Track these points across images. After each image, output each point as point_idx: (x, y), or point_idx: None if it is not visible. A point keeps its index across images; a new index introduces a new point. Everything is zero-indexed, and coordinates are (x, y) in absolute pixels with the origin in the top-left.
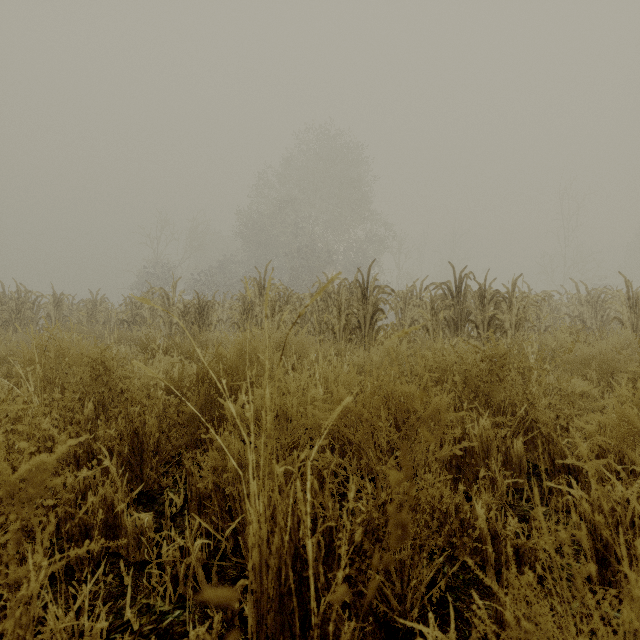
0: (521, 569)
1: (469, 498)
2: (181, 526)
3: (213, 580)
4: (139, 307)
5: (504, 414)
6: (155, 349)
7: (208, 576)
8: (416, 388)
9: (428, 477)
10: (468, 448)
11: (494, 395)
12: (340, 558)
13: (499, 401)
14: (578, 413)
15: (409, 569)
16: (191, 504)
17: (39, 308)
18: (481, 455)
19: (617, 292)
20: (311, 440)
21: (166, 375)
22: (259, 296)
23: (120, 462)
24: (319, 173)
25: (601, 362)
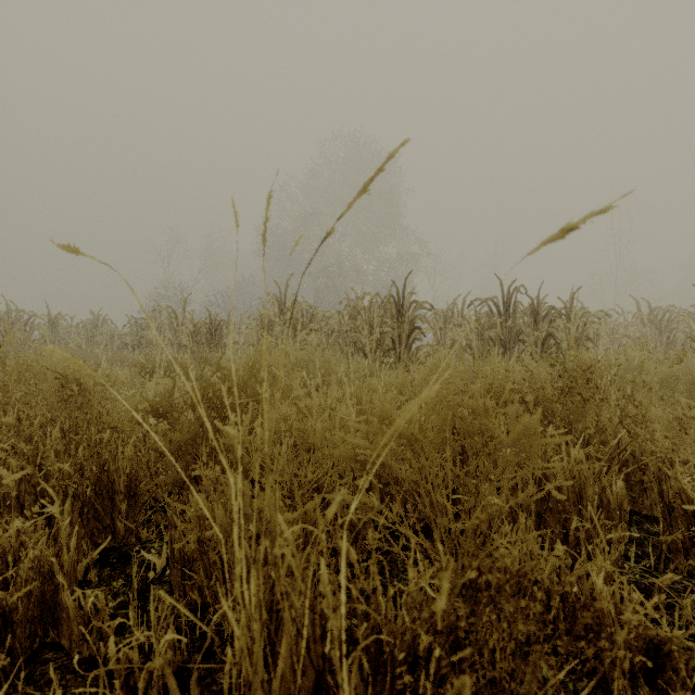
0: (665, 676)
1: (555, 556)
2: (158, 599)
3: (192, 694)
4: (145, 328)
5: (589, 444)
6: (155, 370)
7: (186, 685)
8: (491, 404)
9: (507, 530)
10: (552, 489)
11: (576, 420)
12: (394, 678)
13: (582, 428)
14: (686, 443)
15: (507, 692)
16: (173, 568)
17: (32, 329)
18: (571, 498)
19: (685, 310)
20: (340, 478)
21: (164, 399)
22: (279, 314)
23: (78, 508)
24: (347, 185)
25: (688, 384)
